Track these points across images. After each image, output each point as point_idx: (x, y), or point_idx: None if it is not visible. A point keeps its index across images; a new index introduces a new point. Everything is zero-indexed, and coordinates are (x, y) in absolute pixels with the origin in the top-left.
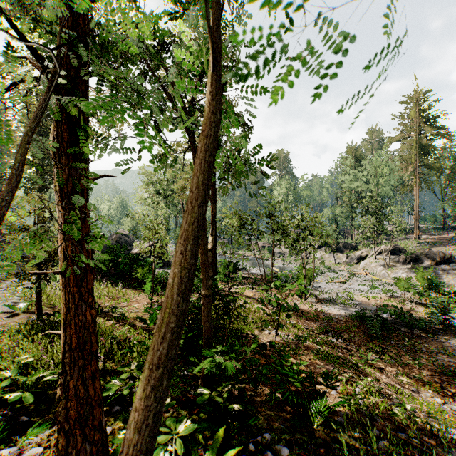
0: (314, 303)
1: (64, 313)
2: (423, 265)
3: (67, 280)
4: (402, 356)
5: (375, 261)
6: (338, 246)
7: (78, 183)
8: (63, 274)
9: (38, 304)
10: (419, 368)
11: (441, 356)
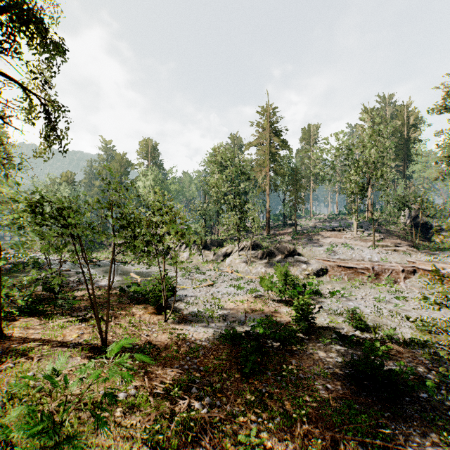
0: (177, 325)
1: None
2: (276, 259)
3: None
4: (284, 400)
5: (239, 257)
6: (206, 243)
7: None
8: None
9: None
10: (307, 420)
11: (319, 381)
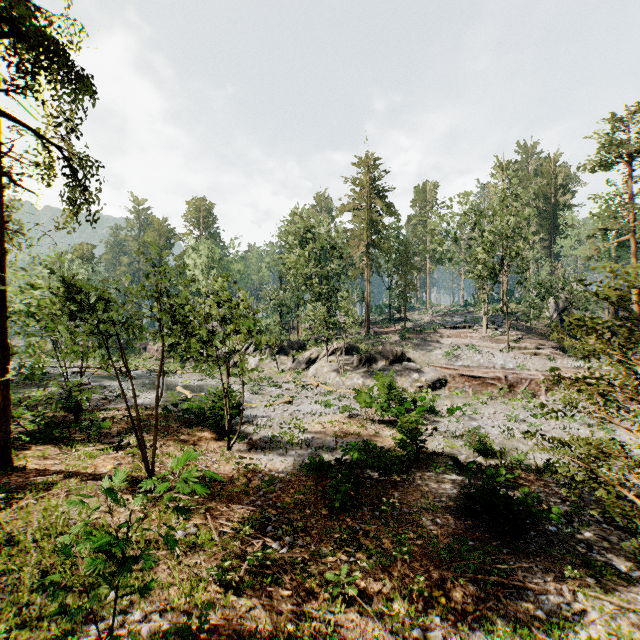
0: (245, 454)
1: None
2: (379, 366)
3: None
4: (383, 538)
5: (327, 364)
6: (282, 345)
7: None
8: None
9: None
10: (410, 559)
11: (427, 516)
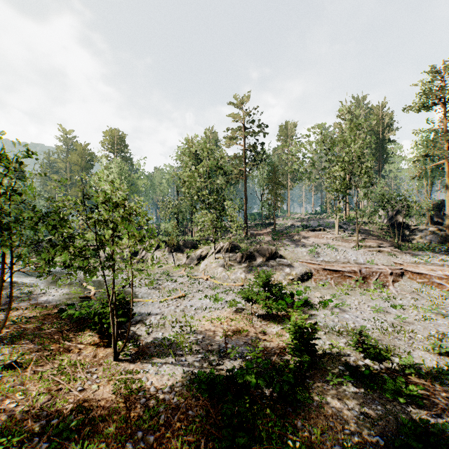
0: (131, 364)
1: None
2: (257, 262)
3: None
4: None
5: (215, 260)
6: (179, 244)
7: None
8: None
9: None
10: None
11: None
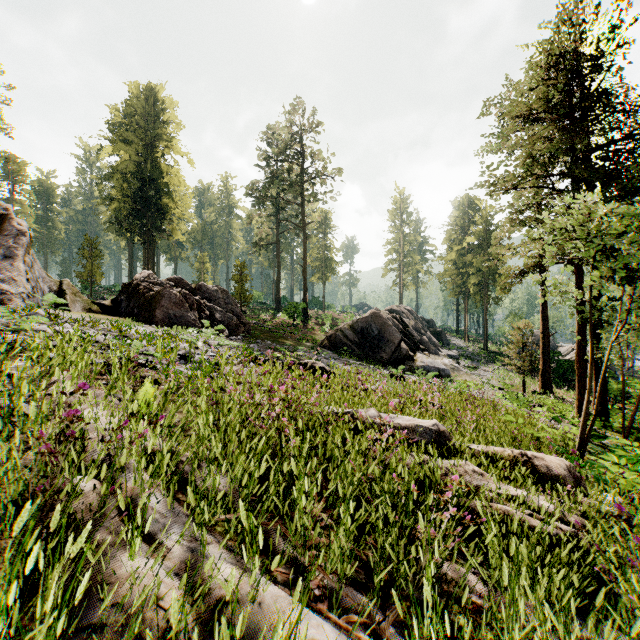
0: None
1: (594, 377)
2: None
3: (596, 367)
4: None
5: None
6: None
7: (600, 338)
8: (594, 365)
9: (523, 385)
10: None
11: None
